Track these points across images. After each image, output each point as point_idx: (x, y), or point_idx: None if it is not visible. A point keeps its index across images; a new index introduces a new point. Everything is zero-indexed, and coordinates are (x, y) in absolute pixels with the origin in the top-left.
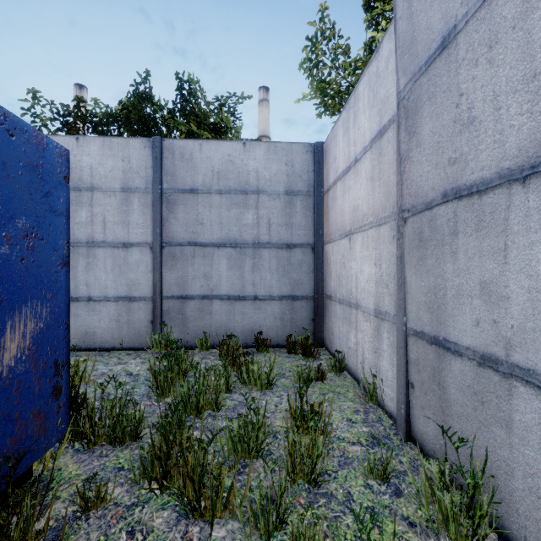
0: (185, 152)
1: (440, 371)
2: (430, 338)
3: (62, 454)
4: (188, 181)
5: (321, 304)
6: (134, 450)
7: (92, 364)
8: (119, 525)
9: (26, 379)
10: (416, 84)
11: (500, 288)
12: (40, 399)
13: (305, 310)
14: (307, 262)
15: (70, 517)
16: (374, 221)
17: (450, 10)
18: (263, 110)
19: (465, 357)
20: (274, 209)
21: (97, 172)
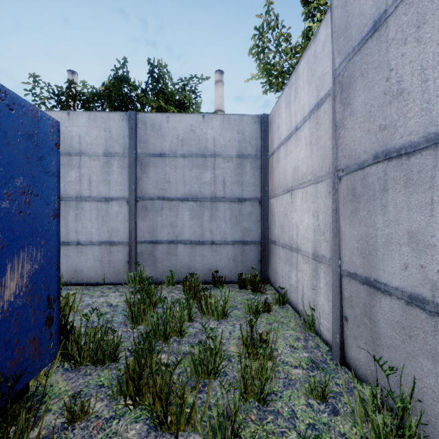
0: (155, 123)
1: (371, 307)
2: (362, 279)
3: (53, 372)
4: (157, 147)
5: (267, 248)
6: (113, 370)
7: (80, 296)
8: (99, 435)
9: (23, 312)
10: (350, 63)
11: (427, 237)
12: (35, 328)
13: (253, 253)
14: (255, 213)
15: (59, 428)
16: (312, 179)
17: None
18: (218, 89)
19: (394, 297)
20: (228, 169)
21: (84, 140)
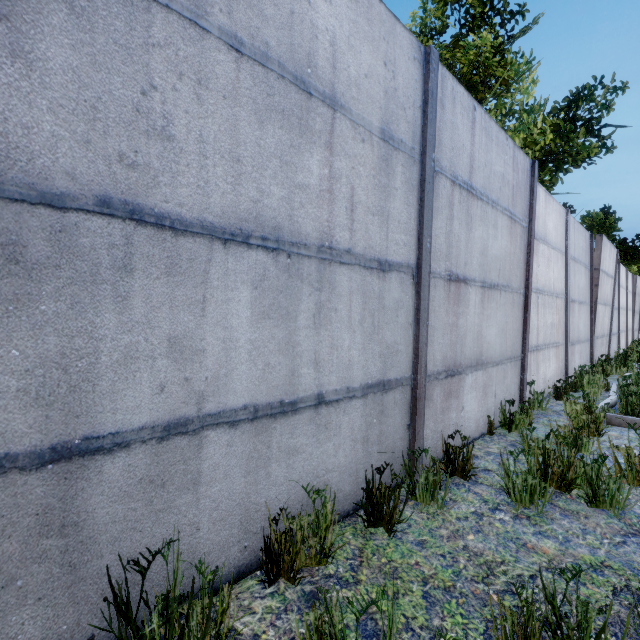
0: None
1: (72, 500)
2: (41, 456)
3: None
4: None
5: None
6: None
7: None
8: None
9: None
10: None
11: (197, 342)
12: None
13: None
14: None
15: None
16: None
17: None
18: None
19: (137, 444)
20: None
21: None
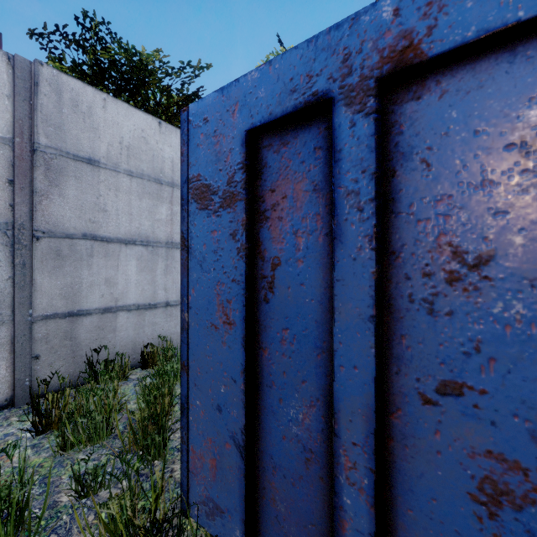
0: None
1: (74, 330)
2: (65, 314)
3: None
4: None
5: None
6: None
7: None
8: None
9: None
10: (63, 158)
11: (115, 280)
12: None
13: None
14: None
15: None
16: None
17: (97, 151)
18: None
19: (94, 314)
20: None
21: None
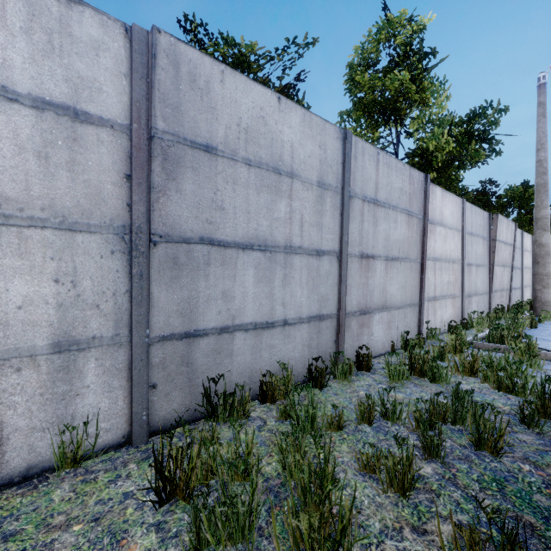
0: None
1: (190, 353)
2: (182, 335)
3: None
4: None
5: None
6: None
7: None
8: None
9: None
10: (180, 146)
11: (232, 293)
12: None
13: None
14: None
15: None
16: (53, 220)
17: (214, 136)
18: None
19: (211, 335)
20: None
21: None
